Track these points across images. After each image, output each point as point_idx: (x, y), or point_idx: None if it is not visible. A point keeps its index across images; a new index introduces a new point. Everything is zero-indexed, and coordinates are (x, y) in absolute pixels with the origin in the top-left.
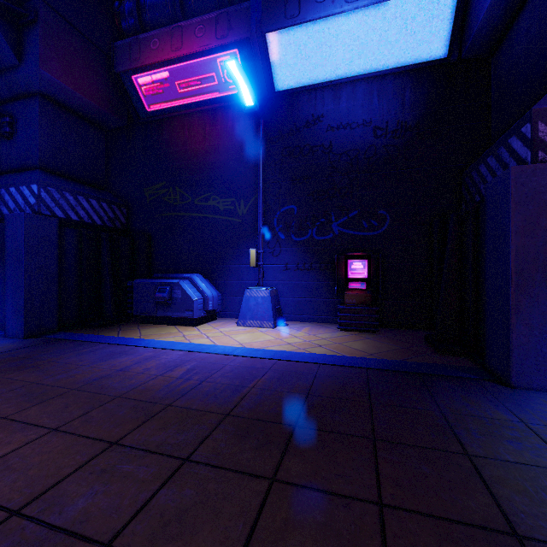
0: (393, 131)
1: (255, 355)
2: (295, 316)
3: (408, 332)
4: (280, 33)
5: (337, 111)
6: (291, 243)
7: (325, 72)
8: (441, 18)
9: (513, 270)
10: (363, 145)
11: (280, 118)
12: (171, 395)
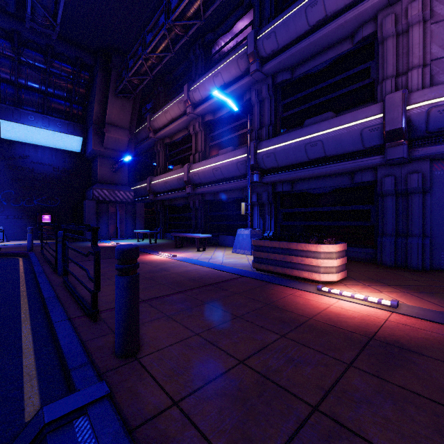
0: (61, 170)
1: (14, 244)
2: (13, 239)
3: None
4: (9, 122)
5: (36, 156)
6: (11, 207)
7: (31, 140)
8: (78, 142)
9: (86, 219)
10: (49, 173)
11: (4, 150)
12: (2, 248)
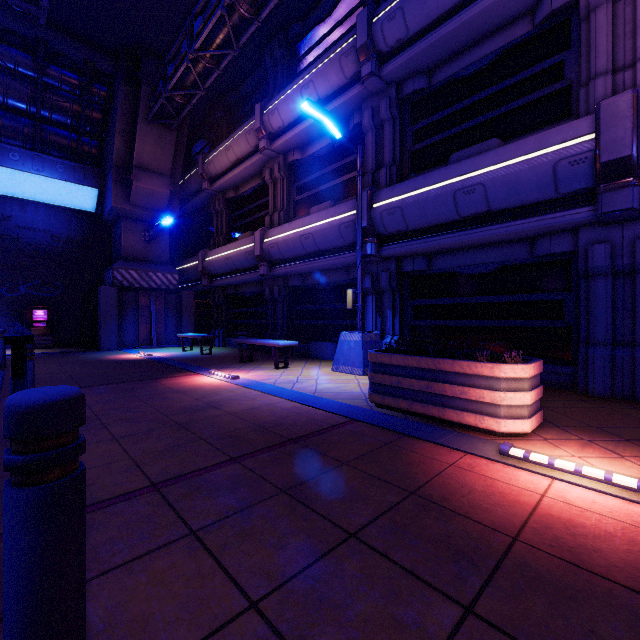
0: (65, 240)
1: None
2: None
3: (73, 347)
4: None
5: (24, 217)
6: None
7: (14, 192)
8: (91, 197)
9: (102, 316)
10: (44, 243)
11: None
12: None
